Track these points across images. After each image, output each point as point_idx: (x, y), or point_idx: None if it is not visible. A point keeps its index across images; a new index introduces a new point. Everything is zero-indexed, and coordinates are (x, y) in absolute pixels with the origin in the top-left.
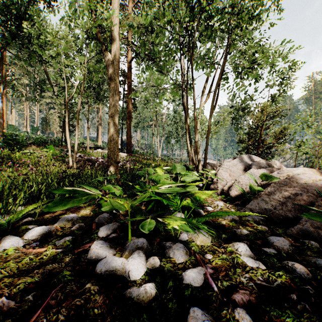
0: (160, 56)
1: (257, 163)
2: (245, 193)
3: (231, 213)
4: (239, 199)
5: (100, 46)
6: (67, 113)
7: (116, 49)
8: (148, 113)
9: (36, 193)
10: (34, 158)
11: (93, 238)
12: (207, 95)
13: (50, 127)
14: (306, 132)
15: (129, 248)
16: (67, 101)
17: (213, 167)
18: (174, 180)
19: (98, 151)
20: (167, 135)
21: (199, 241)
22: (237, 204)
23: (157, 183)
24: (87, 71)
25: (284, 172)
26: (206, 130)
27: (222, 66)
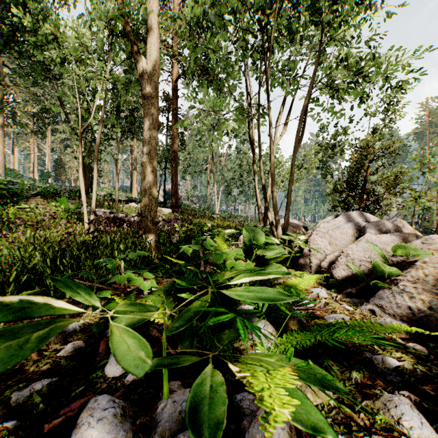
0: (218, 71)
1: (374, 225)
2: (364, 277)
3: (366, 326)
4: (349, 283)
5: (130, 47)
6: (80, 150)
7: (153, 51)
8: (201, 153)
9: (16, 277)
10: (37, 215)
11: (94, 383)
12: (284, 127)
13: (65, 172)
14: (428, 178)
15: (162, 422)
16: (81, 132)
17: (295, 229)
18: (246, 253)
19: (131, 205)
20: (228, 183)
21: (312, 393)
22: (350, 293)
23: (220, 268)
24: (115, 92)
25: (432, 241)
26: (283, 176)
27: (312, 79)
